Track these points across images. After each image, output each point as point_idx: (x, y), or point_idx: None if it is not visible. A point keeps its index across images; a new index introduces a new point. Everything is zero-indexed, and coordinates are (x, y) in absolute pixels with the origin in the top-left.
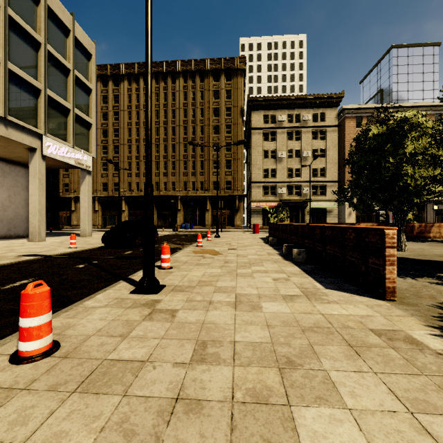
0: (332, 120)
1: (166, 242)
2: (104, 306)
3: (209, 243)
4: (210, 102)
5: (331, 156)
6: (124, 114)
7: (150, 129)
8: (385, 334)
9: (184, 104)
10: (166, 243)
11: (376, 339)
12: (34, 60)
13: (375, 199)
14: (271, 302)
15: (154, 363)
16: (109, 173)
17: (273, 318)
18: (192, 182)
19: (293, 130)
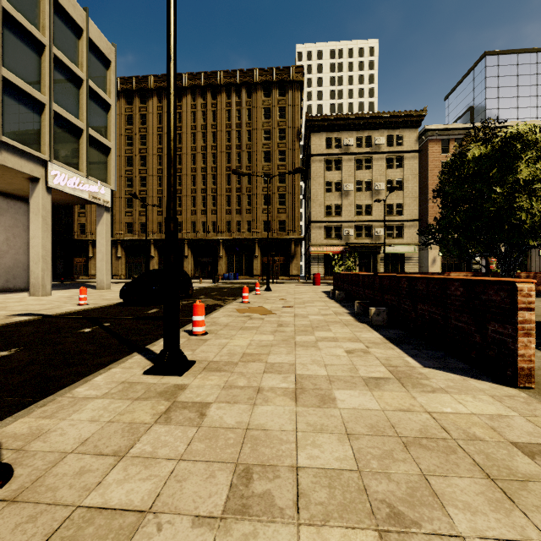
0: (412, 143)
1: (203, 297)
2: (102, 396)
3: (258, 299)
4: (260, 122)
5: (410, 188)
6: (153, 138)
7: (173, 139)
8: (540, 454)
9: (227, 125)
10: (199, 301)
11: (529, 464)
12: (36, 66)
13: (476, 241)
14: (348, 389)
15: (160, 515)
16: (134, 211)
17: (355, 420)
18: (236, 222)
19: (363, 157)
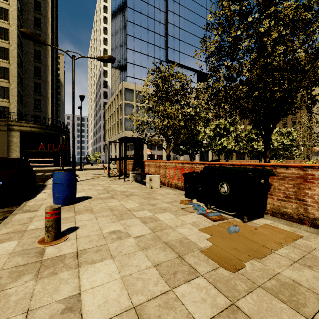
0: None
1: None
2: None
3: None
4: None
5: None
6: None
7: None
8: None
9: None
10: None
11: None
12: None
13: None
14: None
15: None
16: None
17: None
18: None
19: None
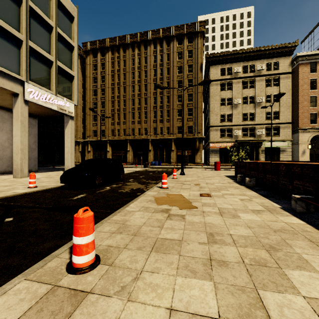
0: (285, 67)
1: (132, 180)
2: None
3: (175, 183)
4: (175, 61)
5: (284, 100)
6: (108, 77)
7: None
8: None
9: (154, 65)
10: (86, 208)
11: None
12: (16, 14)
13: None
14: None
15: None
16: (97, 123)
17: None
18: (160, 128)
19: (248, 79)
